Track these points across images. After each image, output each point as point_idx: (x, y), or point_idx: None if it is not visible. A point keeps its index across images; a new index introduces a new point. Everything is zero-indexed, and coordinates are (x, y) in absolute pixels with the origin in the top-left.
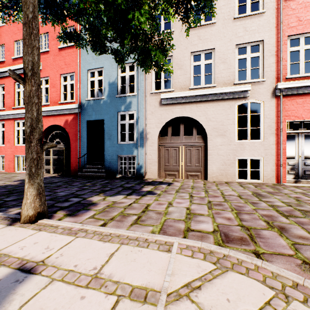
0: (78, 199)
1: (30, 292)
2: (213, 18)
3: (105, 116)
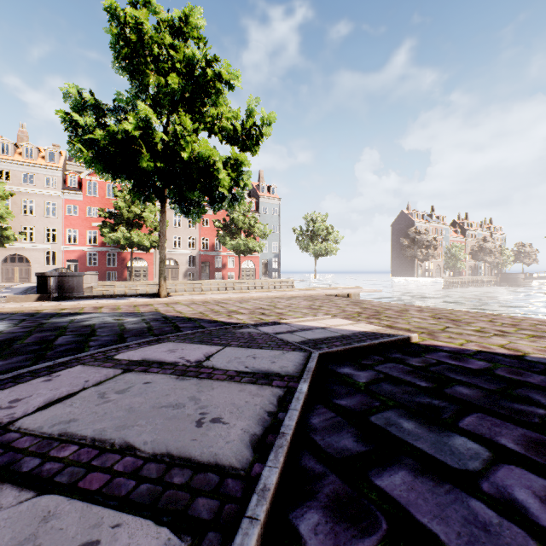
0: None
1: None
2: (35, 213)
3: None
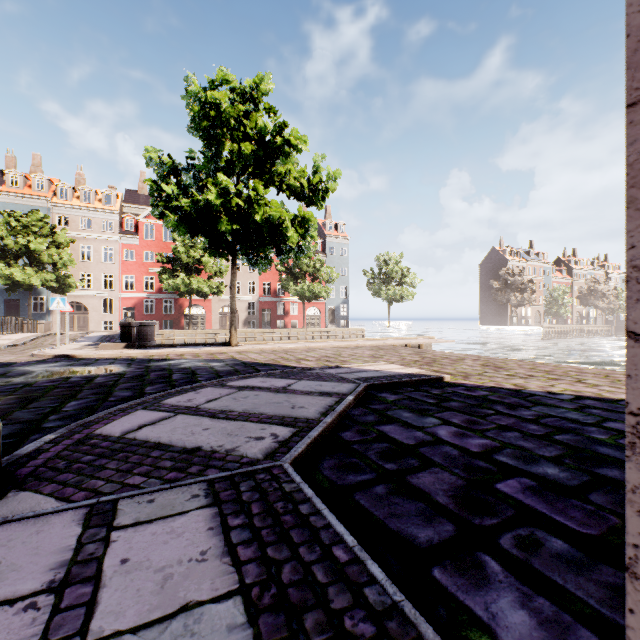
0: None
1: None
2: (92, 259)
3: (22, 297)
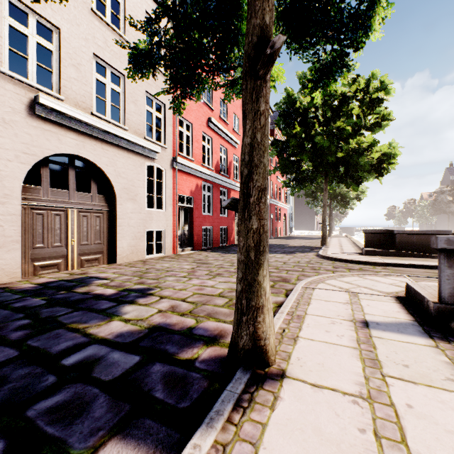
0: (95, 349)
1: (379, 317)
2: (122, 30)
3: None
